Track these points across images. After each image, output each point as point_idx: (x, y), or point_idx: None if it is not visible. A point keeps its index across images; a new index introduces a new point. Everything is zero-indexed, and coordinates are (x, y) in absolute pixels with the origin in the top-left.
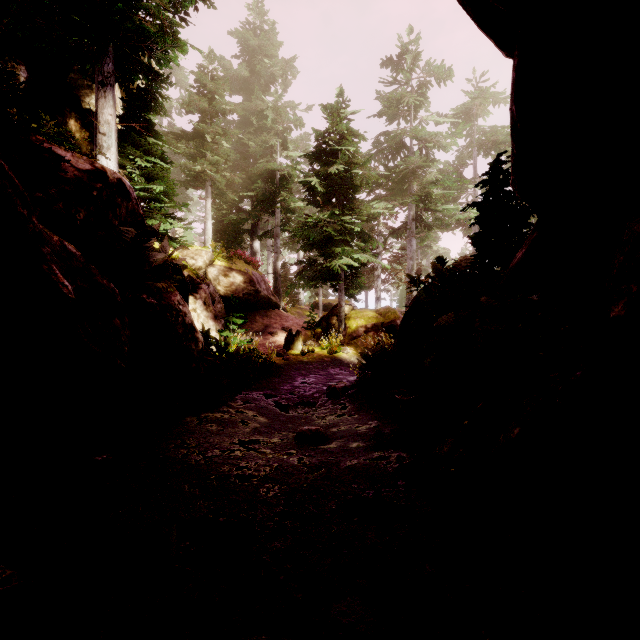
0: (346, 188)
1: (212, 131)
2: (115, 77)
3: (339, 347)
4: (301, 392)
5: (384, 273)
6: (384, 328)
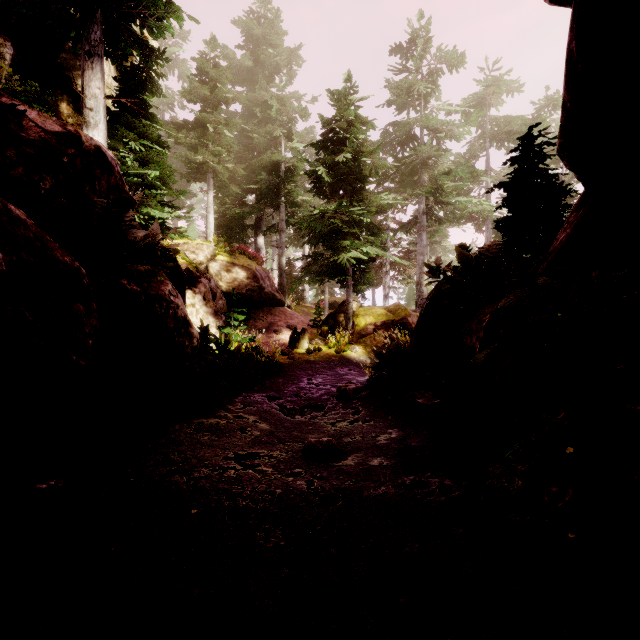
0: (354, 178)
1: (214, 120)
2: (106, 52)
3: (347, 345)
4: (308, 394)
5: (392, 269)
6: (394, 326)
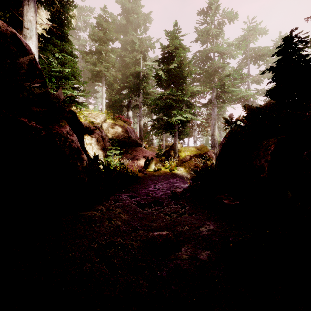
0: (179, 78)
1: (105, 49)
2: (41, 2)
3: (175, 167)
4: (153, 194)
5: (198, 128)
6: (200, 156)
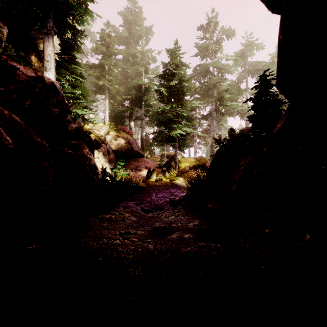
0: (179, 93)
1: (108, 64)
2: (55, 31)
3: (175, 177)
4: (155, 202)
5: (199, 138)
6: (199, 167)
